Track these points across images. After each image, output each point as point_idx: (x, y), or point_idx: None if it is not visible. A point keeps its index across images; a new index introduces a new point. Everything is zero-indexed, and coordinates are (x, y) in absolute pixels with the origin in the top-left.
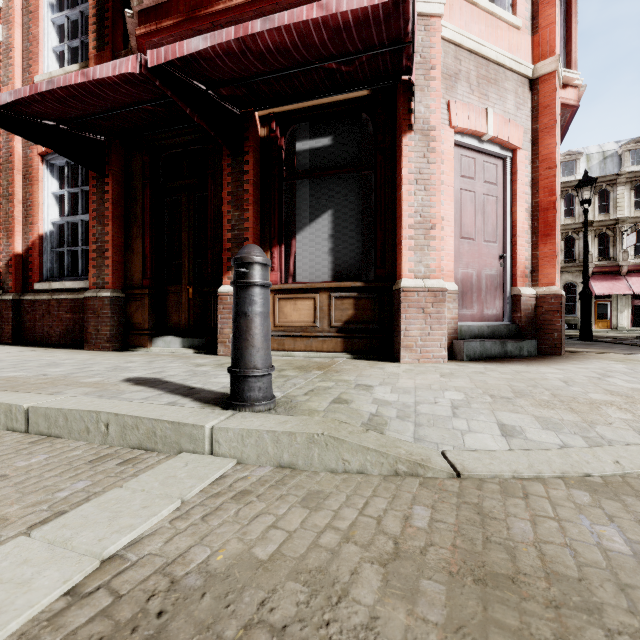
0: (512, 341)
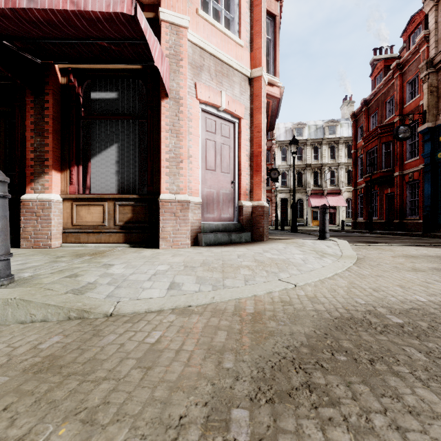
0: (235, 233)
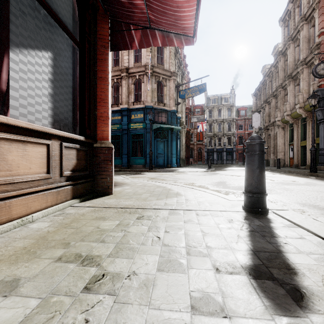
0: None
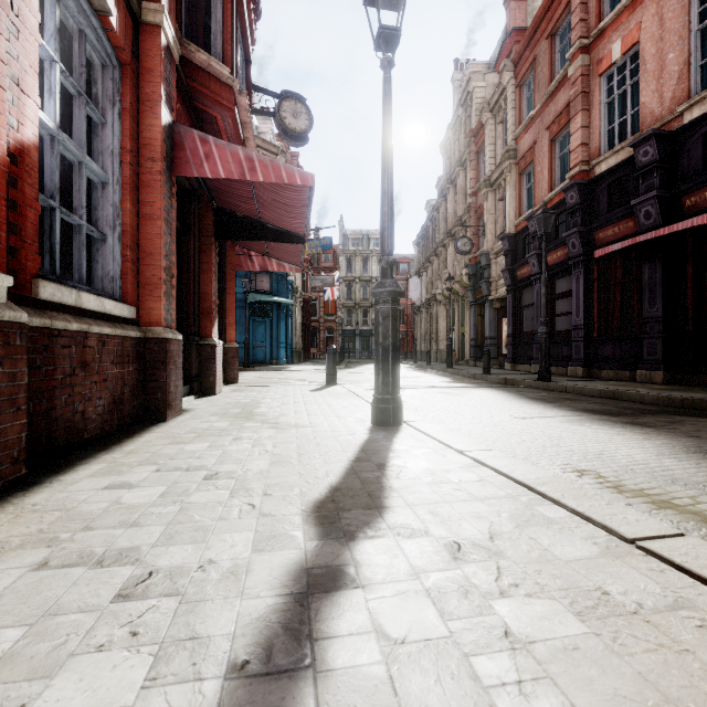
0: None
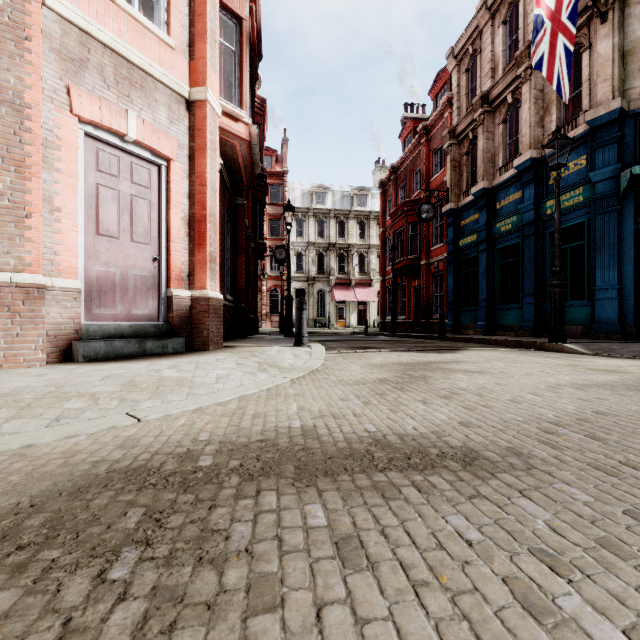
0: (154, 340)
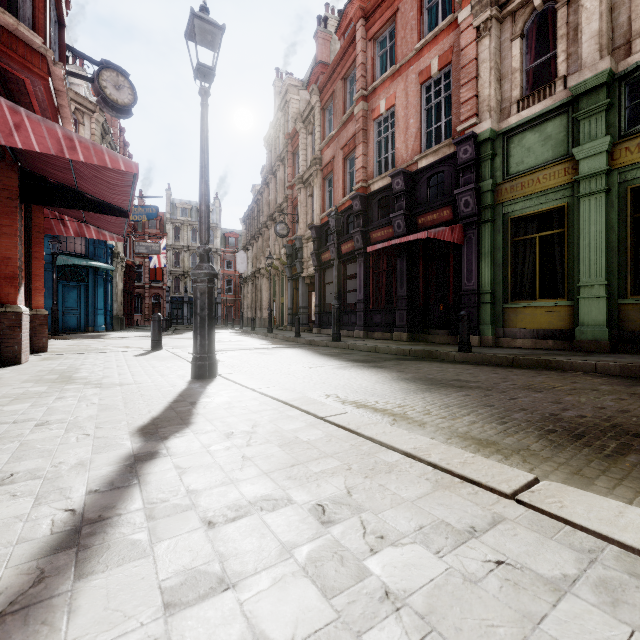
0: None
